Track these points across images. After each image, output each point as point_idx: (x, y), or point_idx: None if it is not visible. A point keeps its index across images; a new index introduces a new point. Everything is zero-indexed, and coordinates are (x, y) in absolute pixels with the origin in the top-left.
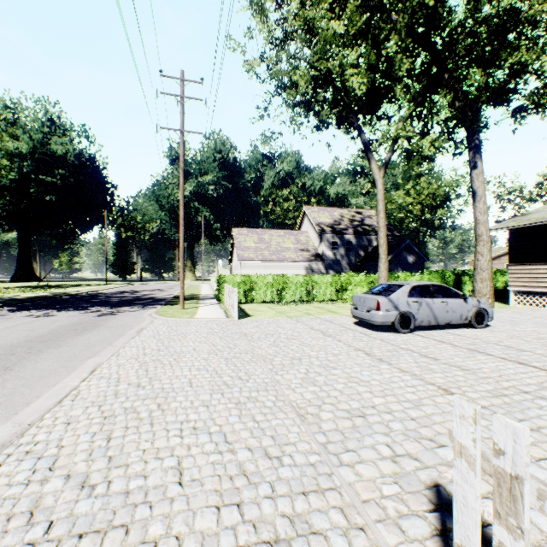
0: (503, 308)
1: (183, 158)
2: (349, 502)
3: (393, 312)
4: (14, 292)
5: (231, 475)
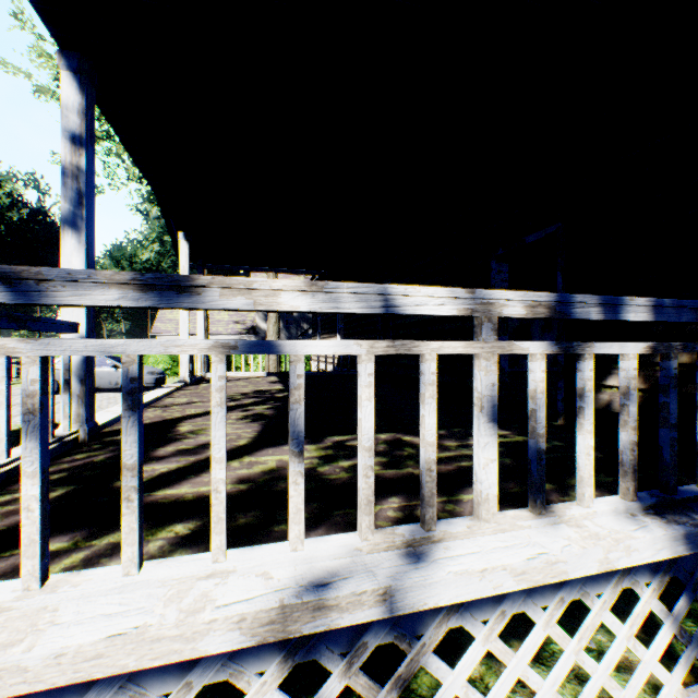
0: None
1: None
2: None
3: None
4: None
5: None
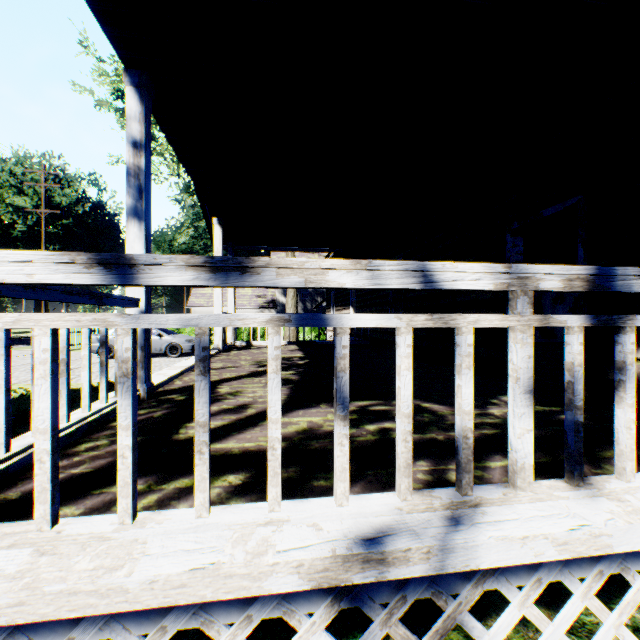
0: None
1: (45, 231)
2: None
3: (97, 344)
4: None
5: None
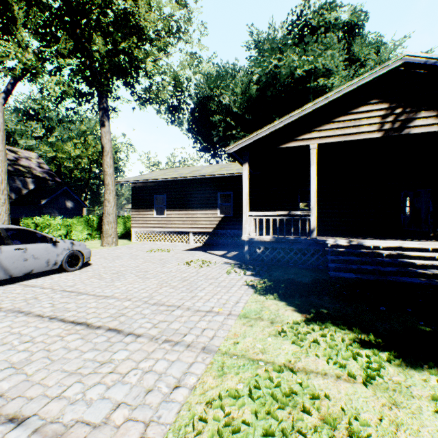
0: (125, 245)
1: None
2: None
3: None
4: None
5: None
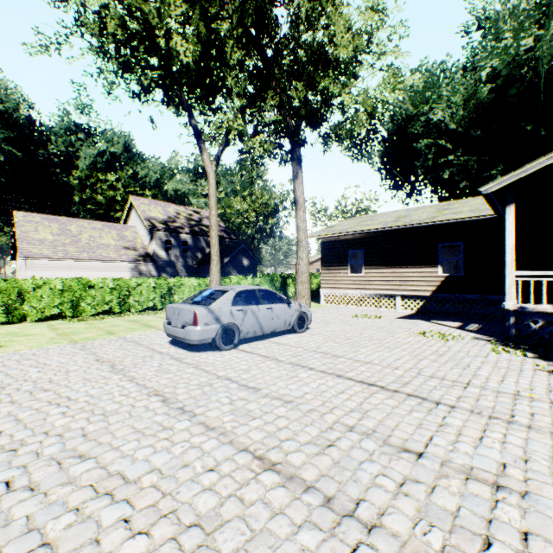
0: (318, 308)
1: None
2: None
3: (215, 325)
4: None
5: None
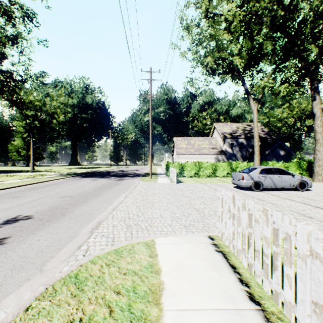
0: None
1: (151, 108)
2: (206, 224)
3: (250, 181)
4: (75, 170)
5: (174, 217)
